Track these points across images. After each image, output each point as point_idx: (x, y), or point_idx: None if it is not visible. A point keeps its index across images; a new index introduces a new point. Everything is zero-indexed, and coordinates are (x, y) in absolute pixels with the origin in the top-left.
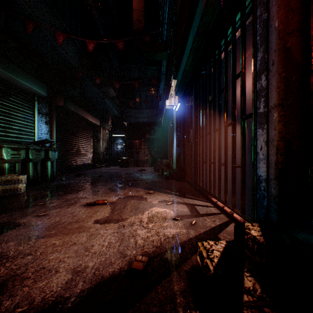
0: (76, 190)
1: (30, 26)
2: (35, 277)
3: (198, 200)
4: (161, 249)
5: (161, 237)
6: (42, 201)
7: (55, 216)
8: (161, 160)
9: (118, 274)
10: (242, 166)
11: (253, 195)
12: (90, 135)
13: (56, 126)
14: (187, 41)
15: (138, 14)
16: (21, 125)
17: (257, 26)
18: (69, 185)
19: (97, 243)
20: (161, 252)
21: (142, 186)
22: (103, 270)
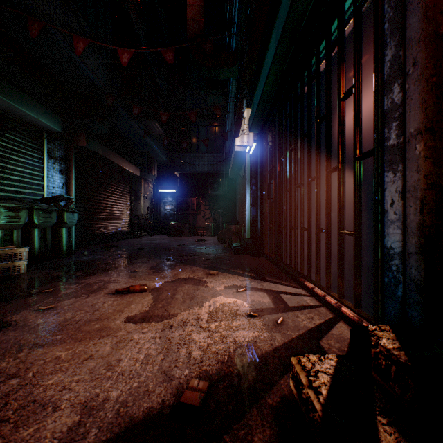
0: (102, 270)
1: (35, 27)
2: (17, 418)
3: (285, 285)
4: (229, 367)
5: (229, 345)
6: (50, 286)
7: (65, 311)
8: (228, 225)
9: (158, 413)
10: (356, 232)
11: (376, 278)
12: (125, 190)
13: (76, 176)
14: (267, 50)
15: (194, 12)
16: (22, 175)
17: (385, 7)
18: (93, 262)
19: (127, 356)
20: (229, 372)
21: (201, 263)
22: (133, 405)
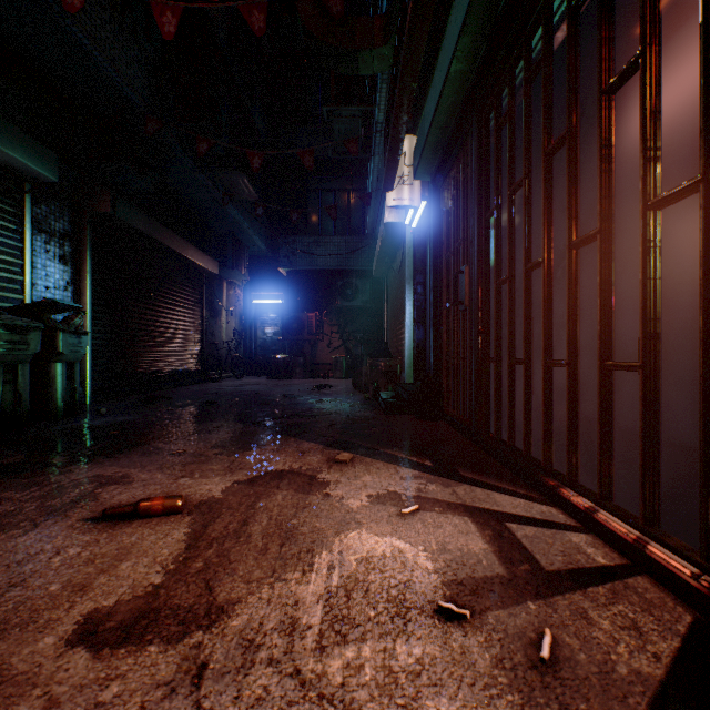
0: (113, 449)
1: None
2: None
3: (508, 492)
4: None
5: None
6: None
7: None
8: (373, 360)
9: None
10: None
11: None
12: (193, 298)
13: (93, 269)
14: None
15: None
16: None
17: None
18: (106, 430)
19: None
20: None
21: (319, 434)
22: None
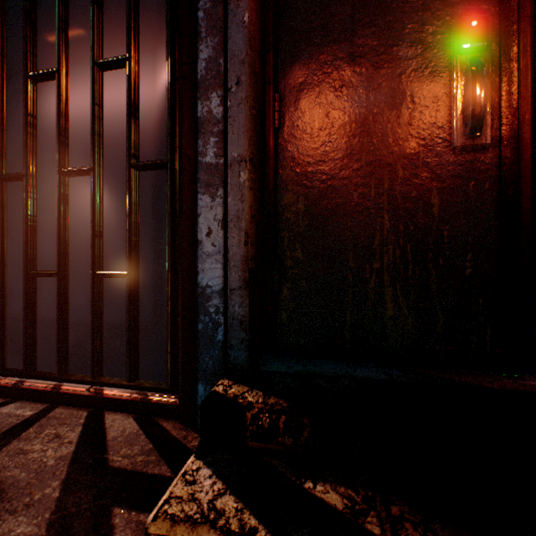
0: None
1: None
2: None
3: None
4: None
5: None
6: None
7: None
8: None
9: None
10: (134, 272)
11: (170, 330)
12: None
13: None
14: None
15: None
16: None
17: None
18: None
19: None
20: None
21: None
22: None
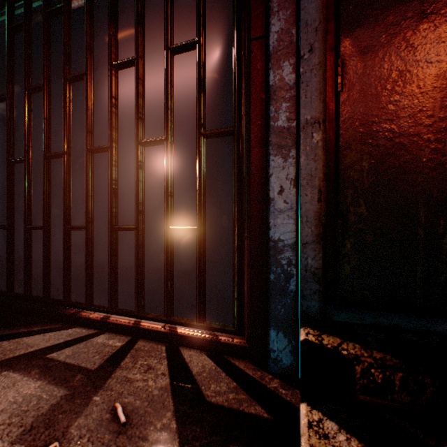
0: None
1: None
2: None
3: (37, 332)
4: None
5: None
6: None
7: None
8: None
9: None
10: (203, 227)
11: (237, 278)
12: None
13: None
14: None
15: None
16: None
17: None
18: None
19: None
20: None
21: None
22: None
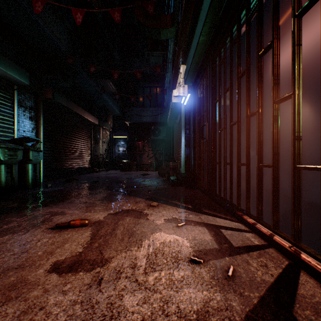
0: (55, 201)
1: None
2: None
3: (222, 218)
4: None
5: None
6: None
7: None
8: (167, 162)
9: None
10: None
11: None
12: (87, 135)
13: (44, 123)
14: (202, 6)
15: None
16: None
17: None
18: (51, 193)
19: None
20: None
21: (143, 194)
22: None
